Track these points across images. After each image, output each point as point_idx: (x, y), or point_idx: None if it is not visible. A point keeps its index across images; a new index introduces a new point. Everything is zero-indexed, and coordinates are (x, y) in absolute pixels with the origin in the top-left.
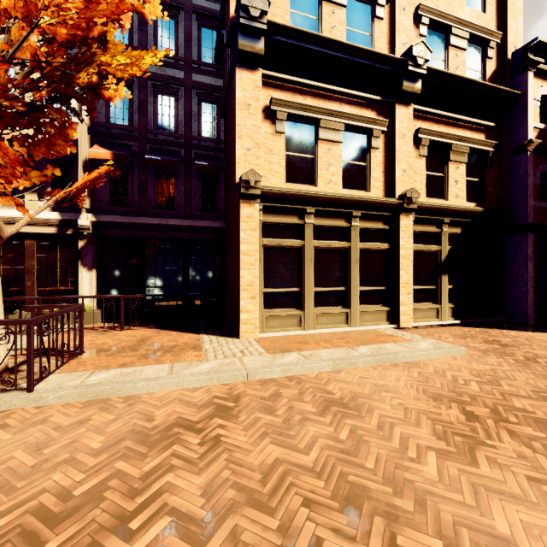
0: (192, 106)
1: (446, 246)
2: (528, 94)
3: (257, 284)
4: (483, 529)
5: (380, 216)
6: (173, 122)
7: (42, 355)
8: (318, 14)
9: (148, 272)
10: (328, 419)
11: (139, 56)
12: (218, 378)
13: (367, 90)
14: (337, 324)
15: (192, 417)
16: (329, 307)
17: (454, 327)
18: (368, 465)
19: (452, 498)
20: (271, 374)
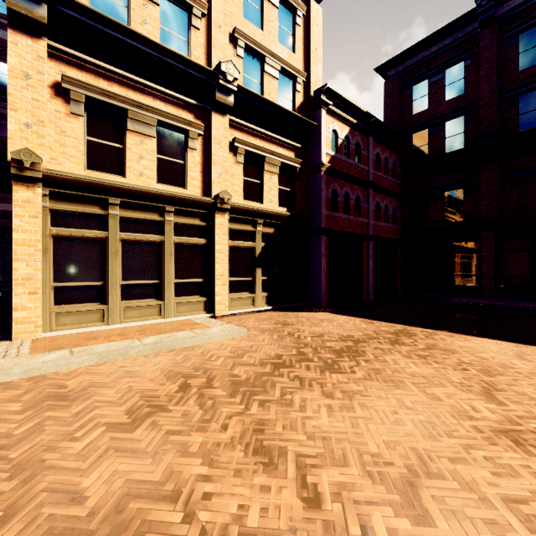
0: None
1: (260, 243)
2: (322, 126)
3: (40, 277)
4: (67, 488)
5: (197, 213)
6: None
7: None
8: (127, 3)
9: None
10: (25, 415)
11: None
12: None
13: (184, 92)
14: (149, 316)
15: None
16: (141, 300)
17: (266, 313)
18: (13, 455)
19: (70, 467)
20: (7, 377)
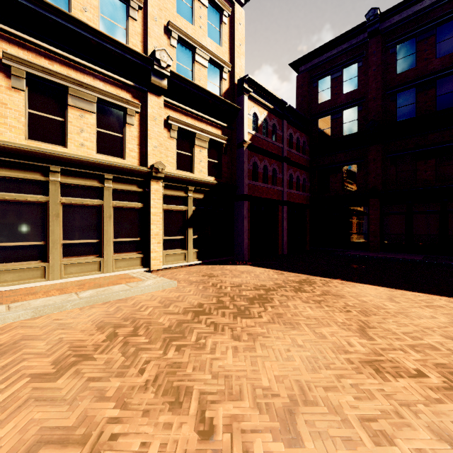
0: None
1: (192, 207)
2: (244, 110)
3: None
4: None
5: (134, 180)
6: None
7: None
8: None
9: None
10: None
11: None
12: None
13: (122, 74)
14: (89, 272)
15: None
16: (82, 257)
17: (196, 266)
18: None
19: None
20: None
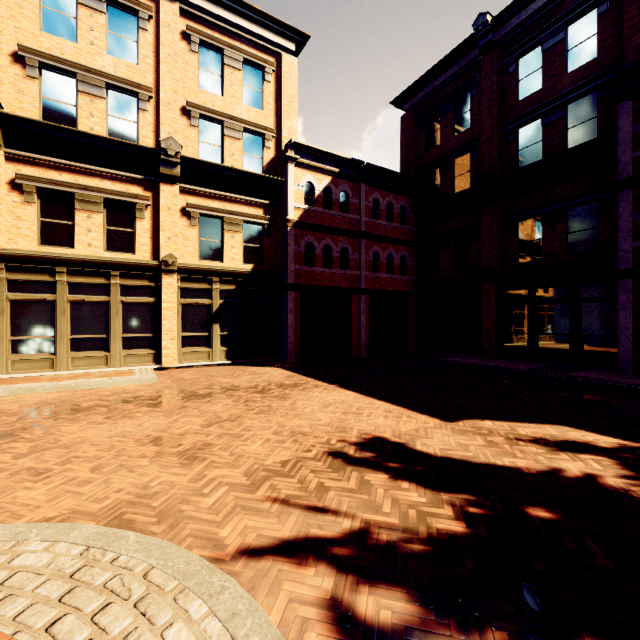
0: None
1: (218, 300)
2: (289, 181)
3: None
4: None
5: (145, 275)
6: None
7: None
8: (76, 103)
9: None
10: None
11: None
12: None
13: (132, 169)
14: (96, 366)
15: None
16: (90, 351)
17: (223, 366)
18: None
19: None
20: None
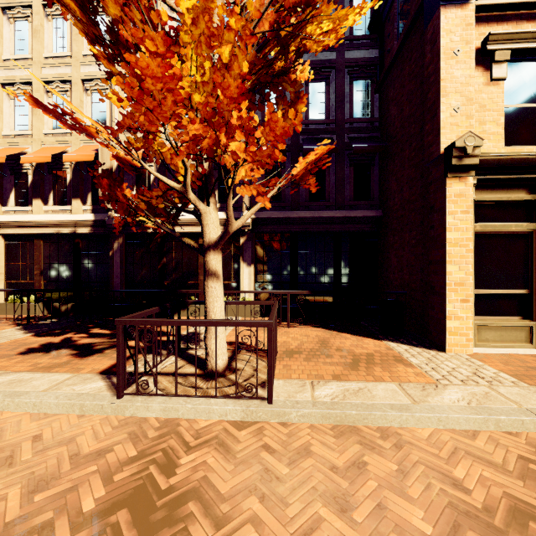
0: (343, 87)
1: None
2: None
3: (470, 283)
4: None
5: None
6: (323, 109)
7: (239, 351)
8: None
9: (299, 267)
10: None
11: (343, 17)
12: (496, 421)
13: None
14: None
15: (534, 500)
16: None
17: None
18: None
19: None
20: None
